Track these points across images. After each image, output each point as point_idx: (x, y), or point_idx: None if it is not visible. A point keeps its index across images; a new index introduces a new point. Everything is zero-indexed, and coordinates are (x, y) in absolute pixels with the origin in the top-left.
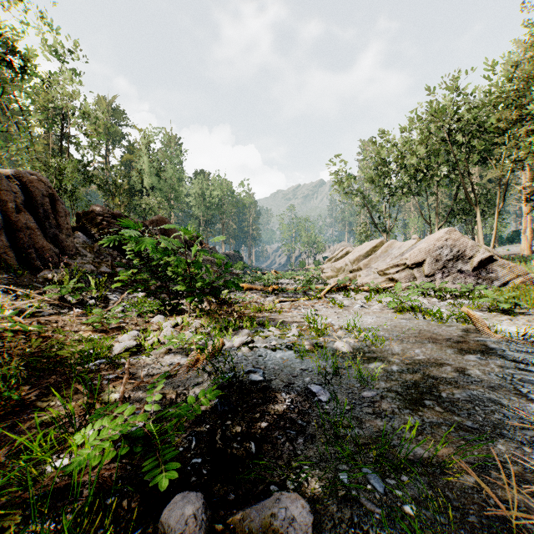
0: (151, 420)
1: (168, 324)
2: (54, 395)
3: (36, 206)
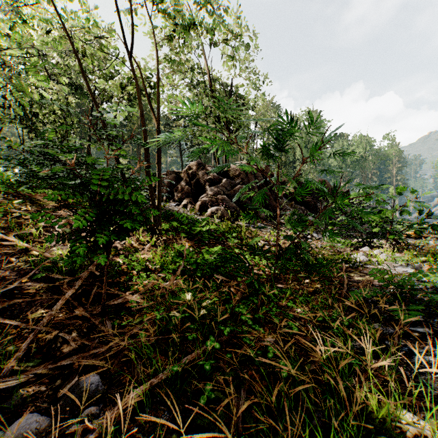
0: (429, 287)
1: (377, 252)
2: (350, 273)
3: (266, 183)
